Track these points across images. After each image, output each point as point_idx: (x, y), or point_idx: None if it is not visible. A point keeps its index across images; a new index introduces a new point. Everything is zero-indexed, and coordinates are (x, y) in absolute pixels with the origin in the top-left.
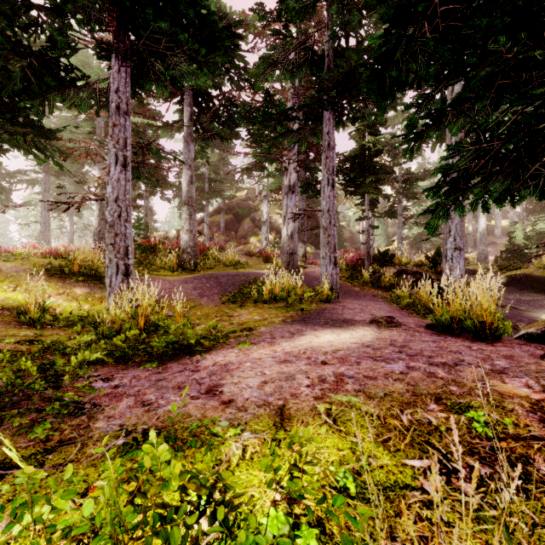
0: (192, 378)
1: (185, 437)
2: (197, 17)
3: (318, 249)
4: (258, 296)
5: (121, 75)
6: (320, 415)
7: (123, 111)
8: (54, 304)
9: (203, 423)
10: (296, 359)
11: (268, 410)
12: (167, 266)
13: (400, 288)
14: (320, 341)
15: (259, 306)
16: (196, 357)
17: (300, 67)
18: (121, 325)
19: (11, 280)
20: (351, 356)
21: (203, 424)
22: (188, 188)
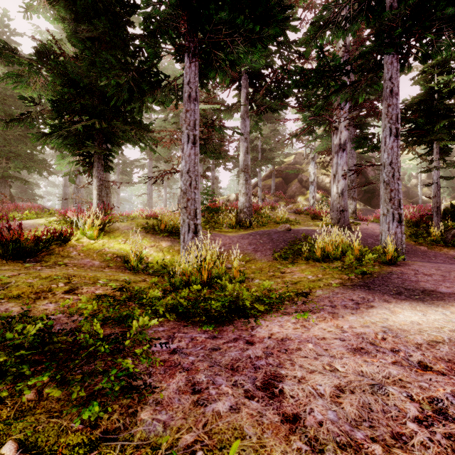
0: (247, 355)
1: None
2: (251, 2)
3: (367, 205)
4: (309, 253)
5: (191, 69)
6: None
7: (193, 99)
8: (148, 254)
9: None
10: (375, 350)
11: None
12: (227, 223)
13: None
14: (399, 320)
15: (310, 263)
16: (250, 321)
17: (353, 20)
18: (189, 277)
19: (124, 235)
20: None
21: None
22: (244, 158)
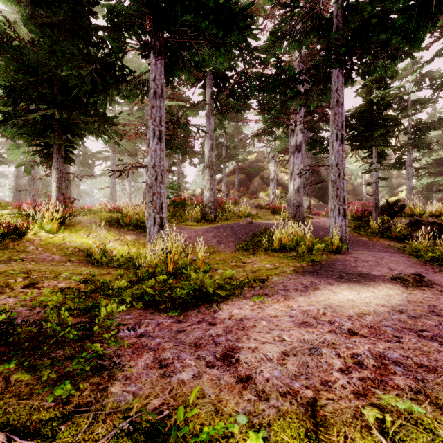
0: (209, 334)
1: (196, 431)
2: (215, 7)
3: (320, 201)
4: (268, 245)
5: (157, 66)
6: (370, 430)
7: (159, 95)
8: (112, 247)
9: (217, 432)
10: (317, 323)
11: (295, 405)
12: (193, 217)
13: (414, 239)
14: (338, 298)
15: (269, 254)
16: (213, 306)
17: (307, 35)
18: (155, 268)
19: (86, 229)
20: (383, 325)
21: (216, 434)
22: (209, 154)
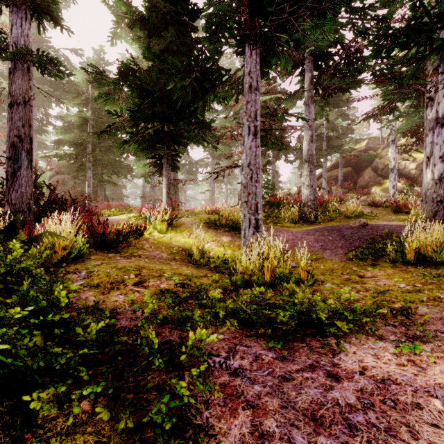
0: (332, 399)
1: None
2: None
3: None
4: (395, 254)
5: (252, 58)
6: None
7: (254, 88)
8: (210, 248)
9: None
10: None
11: None
12: (289, 218)
13: None
14: None
15: (399, 267)
16: (329, 342)
17: None
18: (250, 275)
19: (188, 230)
20: None
21: None
22: (308, 147)
